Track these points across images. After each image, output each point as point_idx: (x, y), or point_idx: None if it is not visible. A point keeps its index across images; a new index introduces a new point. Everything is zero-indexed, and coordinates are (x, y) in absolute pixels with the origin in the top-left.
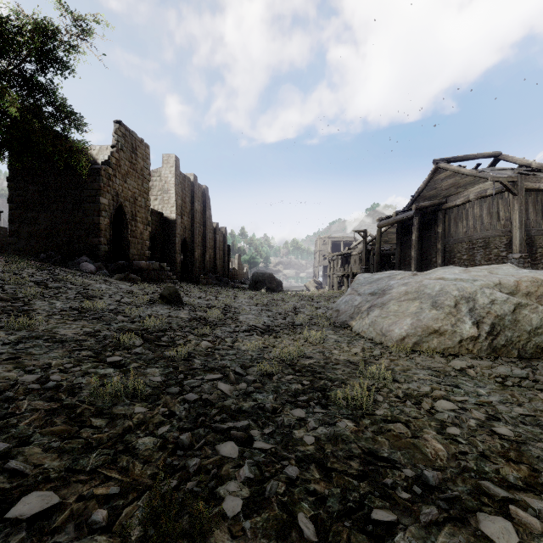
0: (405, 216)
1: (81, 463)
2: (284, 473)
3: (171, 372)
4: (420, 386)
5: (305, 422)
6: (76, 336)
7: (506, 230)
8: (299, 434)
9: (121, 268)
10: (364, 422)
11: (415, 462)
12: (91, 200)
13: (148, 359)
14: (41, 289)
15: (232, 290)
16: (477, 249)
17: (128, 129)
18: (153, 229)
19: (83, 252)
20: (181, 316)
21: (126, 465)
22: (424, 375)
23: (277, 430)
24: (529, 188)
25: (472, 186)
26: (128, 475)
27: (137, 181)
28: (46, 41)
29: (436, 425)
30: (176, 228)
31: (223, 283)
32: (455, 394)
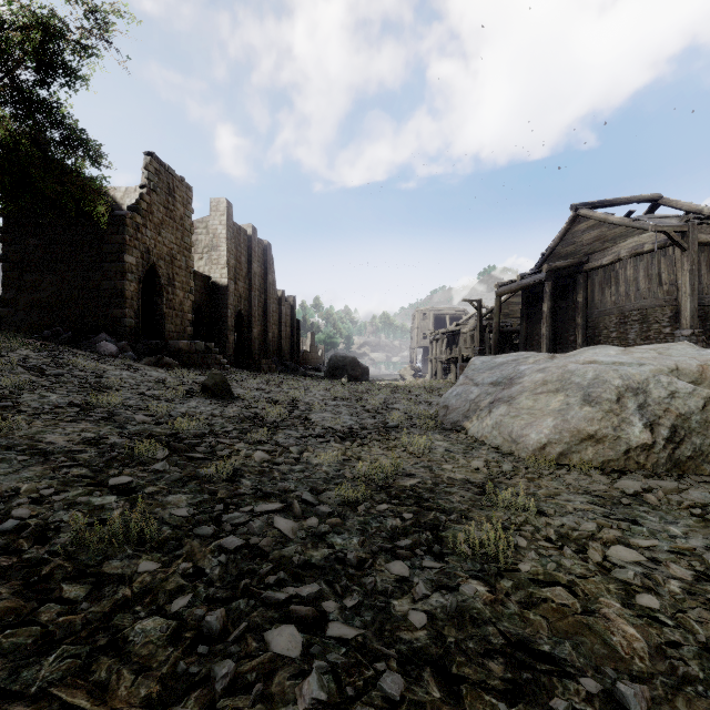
0: (533, 280)
1: (24, 677)
2: (379, 689)
3: (205, 501)
4: (579, 521)
5: (409, 586)
6: (70, 445)
7: (670, 298)
8: (402, 608)
9: (153, 349)
10: (502, 584)
11: (597, 663)
12: (112, 258)
13: (172, 480)
14: (33, 377)
15: (302, 379)
16: (630, 323)
17: (163, 163)
18: (198, 298)
19: (102, 328)
20: (229, 414)
21: (106, 677)
22: (582, 503)
23: (365, 600)
24: (702, 242)
25: (623, 239)
26: (105, 699)
27: (176, 233)
28: (48, 41)
29: (617, 590)
30: (227, 297)
31: (291, 370)
32: (634, 534)
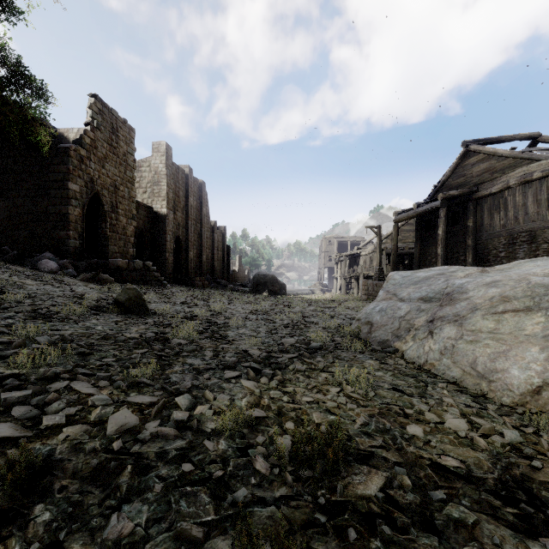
0: (428, 208)
1: None
2: None
3: None
4: None
5: None
6: None
7: None
8: None
9: (95, 267)
10: None
11: None
12: (57, 186)
13: None
14: None
15: (230, 293)
16: (519, 244)
17: (107, 106)
18: (141, 225)
19: (48, 248)
20: (127, 335)
21: None
22: None
23: None
24: None
25: (512, 169)
26: None
27: (119, 167)
28: None
29: None
30: (167, 224)
31: (221, 286)
32: None
